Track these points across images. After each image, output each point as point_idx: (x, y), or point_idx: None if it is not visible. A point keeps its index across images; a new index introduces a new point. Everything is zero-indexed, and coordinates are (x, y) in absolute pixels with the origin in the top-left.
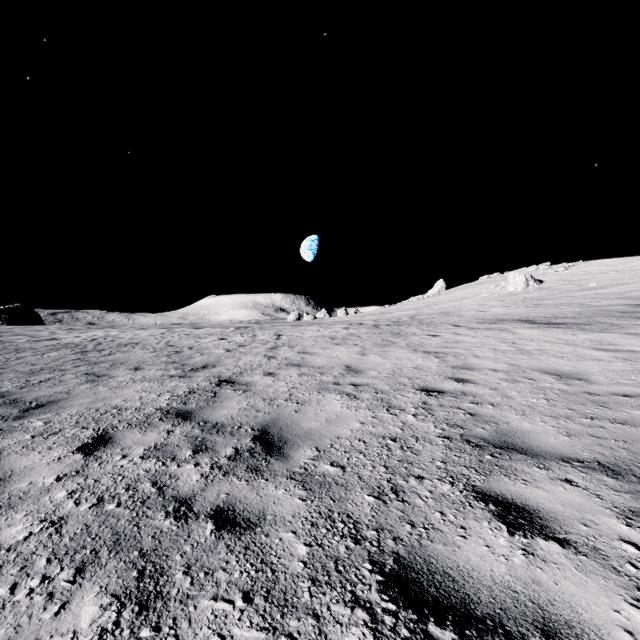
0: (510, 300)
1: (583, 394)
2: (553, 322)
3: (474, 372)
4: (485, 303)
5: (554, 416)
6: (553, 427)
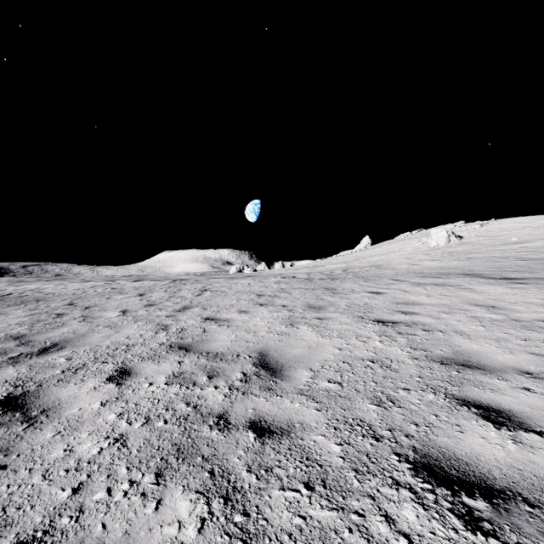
0: (436, 254)
1: None
2: (509, 277)
3: (495, 379)
4: (412, 257)
5: None
6: None
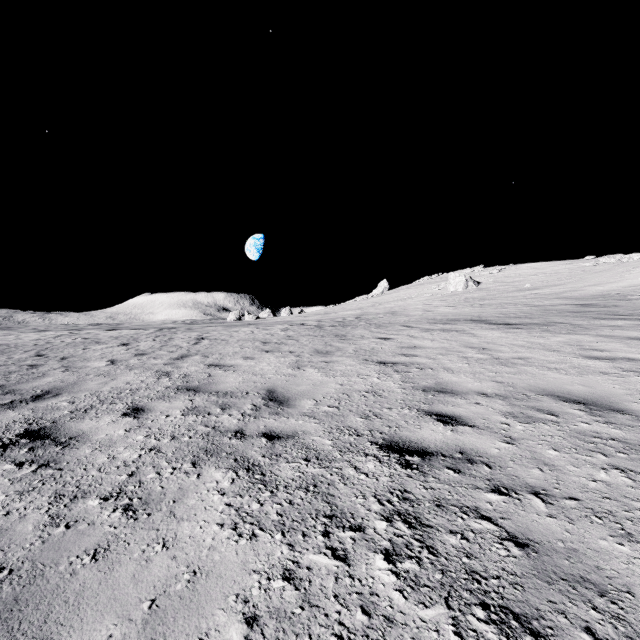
0: (453, 300)
1: None
2: (510, 322)
3: (458, 399)
4: (429, 303)
5: None
6: None
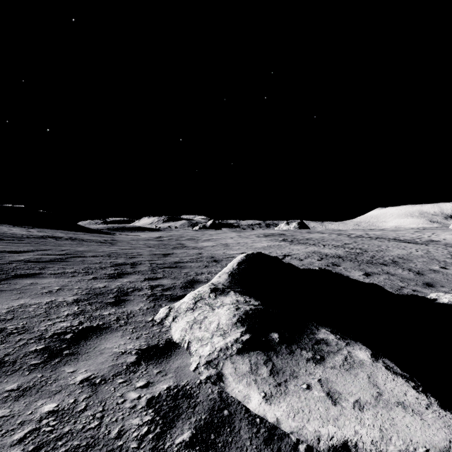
0: None
1: None
2: None
3: None
4: None
5: None
6: None
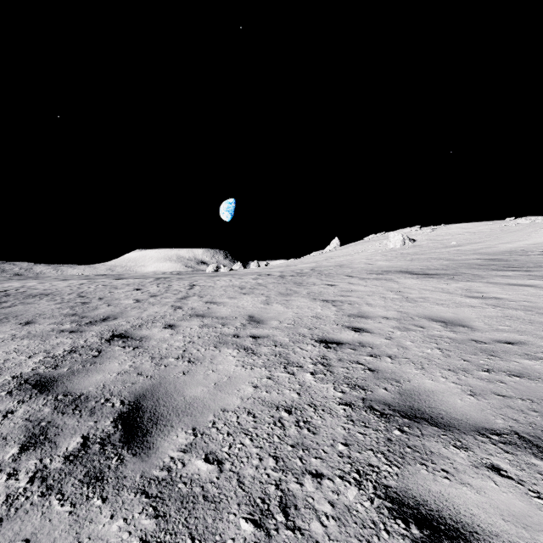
0: (391, 255)
1: (471, 342)
2: (428, 273)
3: (369, 320)
4: (372, 257)
5: (452, 369)
6: (455, 384)
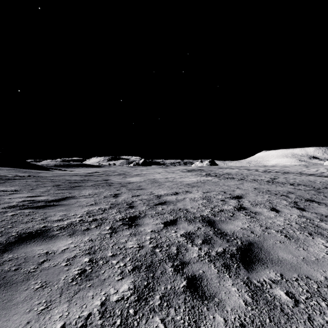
0: None
1: None
2: None
3: None
4: None
5: None
6: None
